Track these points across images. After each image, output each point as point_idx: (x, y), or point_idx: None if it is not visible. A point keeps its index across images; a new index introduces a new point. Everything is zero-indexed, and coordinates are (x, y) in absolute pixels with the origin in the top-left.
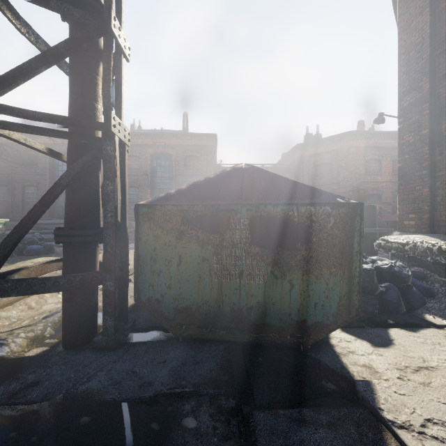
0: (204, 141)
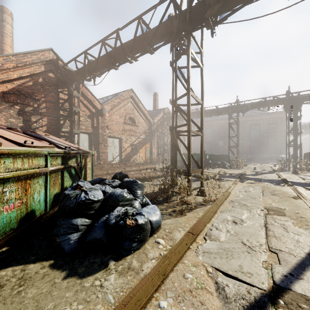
0: (280, 115)
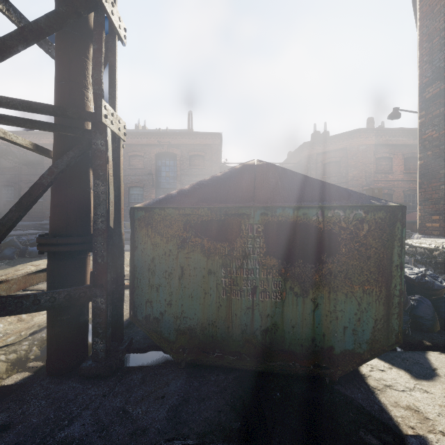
0: (209, 140)
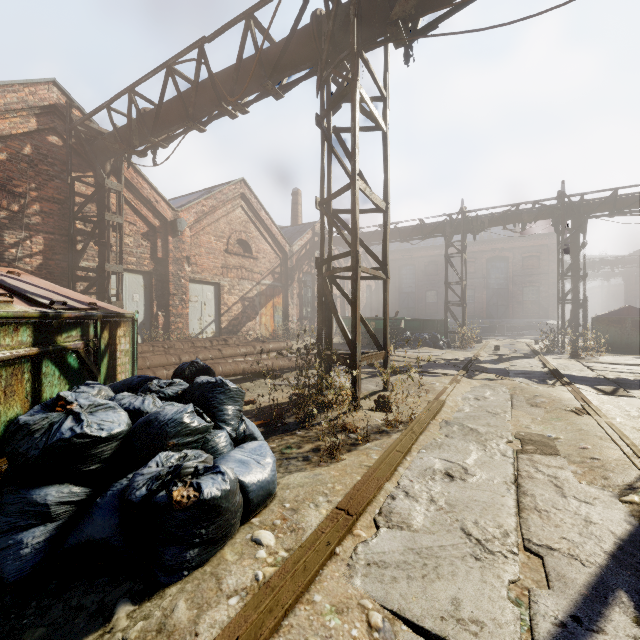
0: (545, 241)
